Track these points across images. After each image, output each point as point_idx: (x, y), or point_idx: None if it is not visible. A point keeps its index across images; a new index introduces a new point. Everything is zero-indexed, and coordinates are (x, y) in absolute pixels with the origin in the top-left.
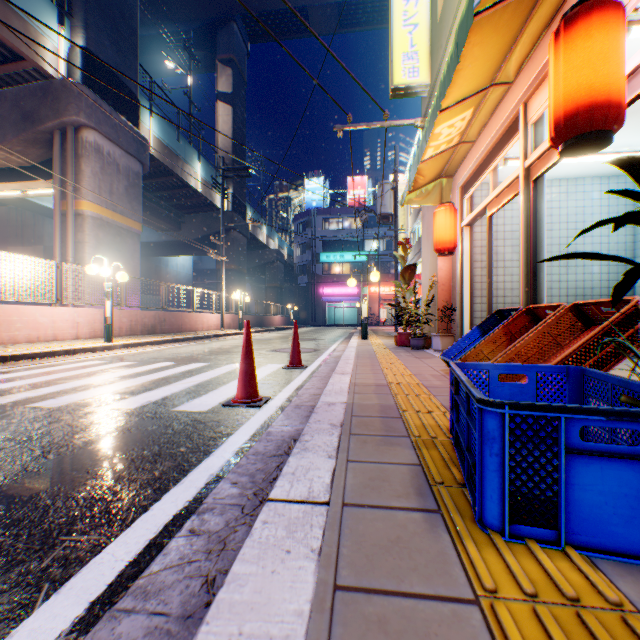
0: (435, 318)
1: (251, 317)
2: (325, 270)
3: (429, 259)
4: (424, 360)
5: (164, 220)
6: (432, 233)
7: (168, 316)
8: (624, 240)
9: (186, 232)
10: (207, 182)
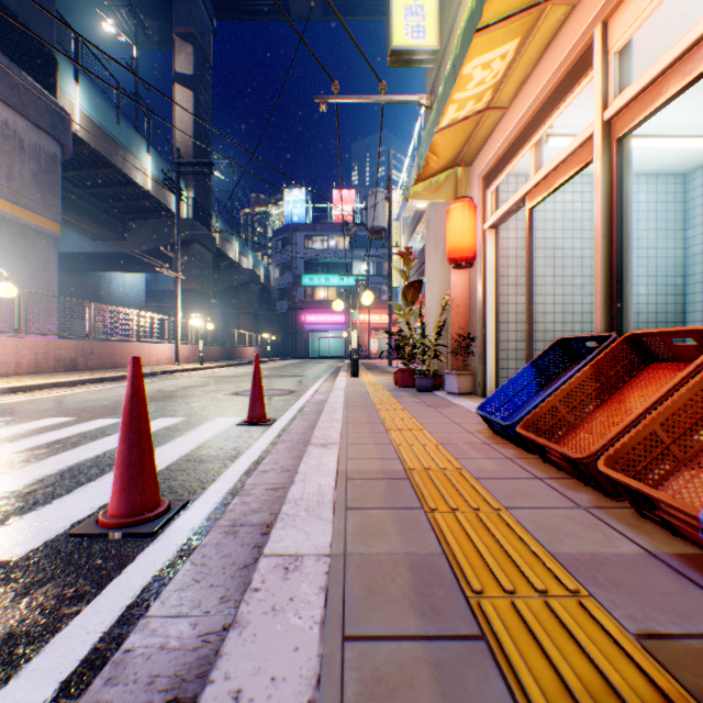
0: (447, 350)
1: (217, 348)
2: (308, 295)
3: (438, 274)
4: (442, 410)
5: (102, 225)
6: (443, 240)
7: (97, 347)
8: (674, 254)
9: (133, 242)
10: (160, 180)
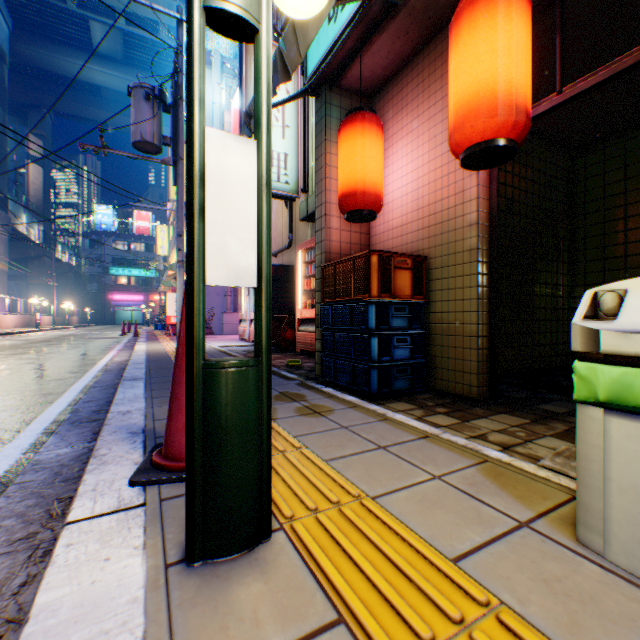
0: None
1: (63, 318)
2: (115, 281)
3: None
4: None
5: None
6: None
7: (34, 318)
8: None
9: None
10: (29, 226)
